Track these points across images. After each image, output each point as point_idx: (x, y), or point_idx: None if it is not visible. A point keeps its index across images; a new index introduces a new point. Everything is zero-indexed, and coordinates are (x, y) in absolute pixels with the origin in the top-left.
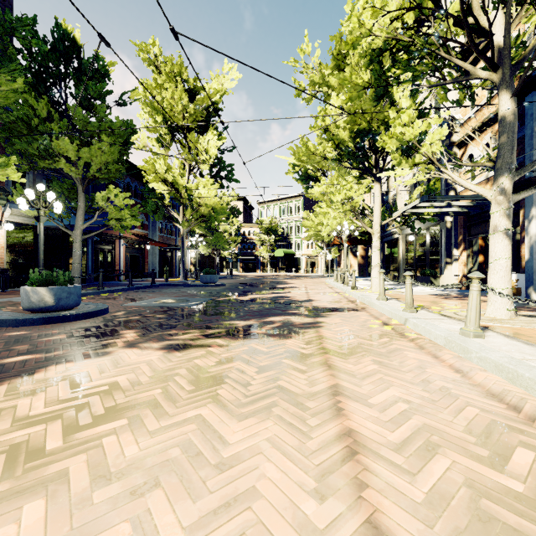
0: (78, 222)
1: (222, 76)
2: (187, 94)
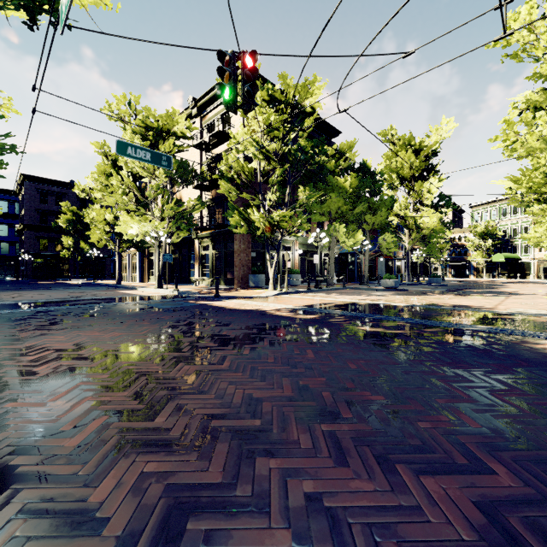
0: (367, 251)
1: (440, 129)
2: (414, 154)
